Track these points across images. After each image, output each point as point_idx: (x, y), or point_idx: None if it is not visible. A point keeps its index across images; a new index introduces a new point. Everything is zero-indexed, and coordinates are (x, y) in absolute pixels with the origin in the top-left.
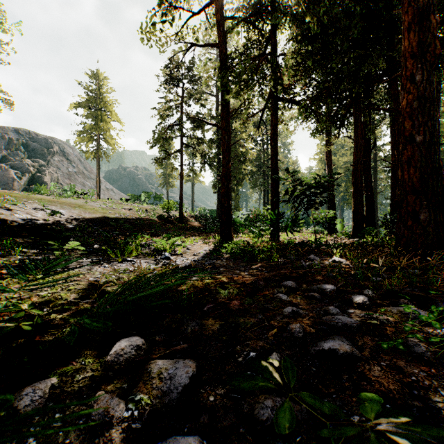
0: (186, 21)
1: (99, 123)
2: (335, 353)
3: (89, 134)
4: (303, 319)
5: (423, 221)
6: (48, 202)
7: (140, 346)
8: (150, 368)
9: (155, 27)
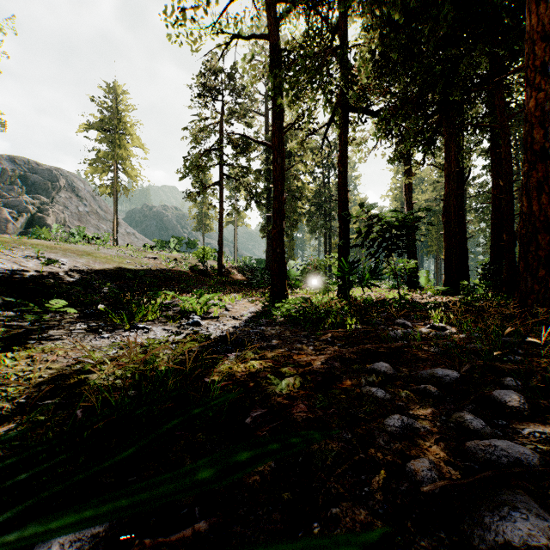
0: (226, 8)
1: (117, 150)
2: None
3: (104, 163)
4: (426, 442)
5: None
6: (47, 248)
7: (100, 537)
8: None
9: (185, 16)
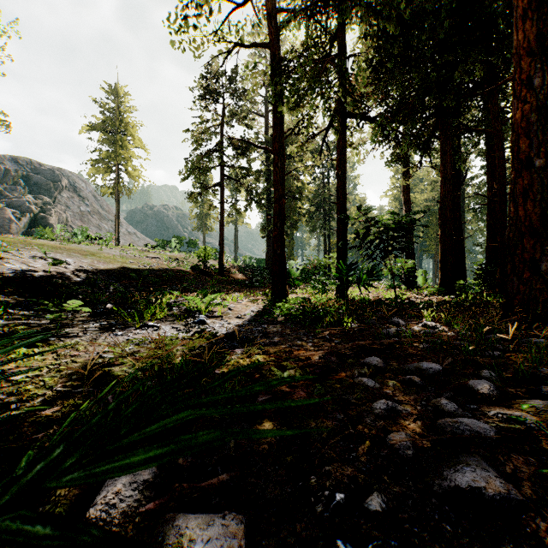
0: (228, 16)
1: (118, 151)
2: (479, 495)
3: (106, 163)
4: (406, 421)
5: (545, 273)
6: (52, 248)
7: (150, 482)
8: (164, 533)
9: (188, 23)
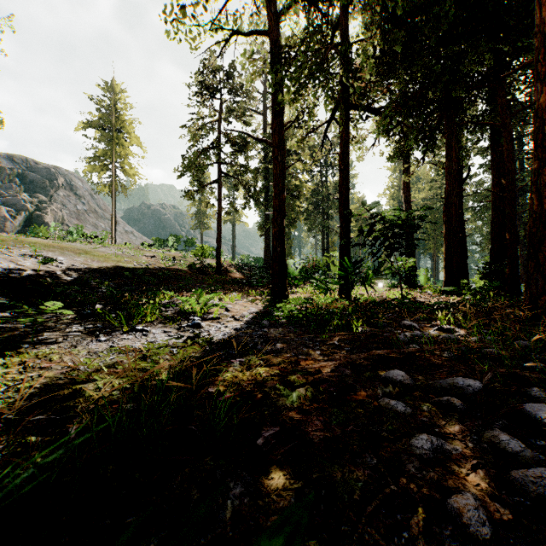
0: (225, 5)
1: (115, 148)
2: None
3: (102, 161)
4: (461, 469)
5: None
6: (45, 247)
7: None
8: None
9: (183, 12)
